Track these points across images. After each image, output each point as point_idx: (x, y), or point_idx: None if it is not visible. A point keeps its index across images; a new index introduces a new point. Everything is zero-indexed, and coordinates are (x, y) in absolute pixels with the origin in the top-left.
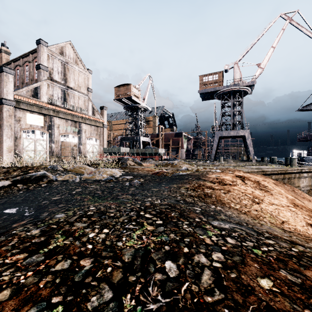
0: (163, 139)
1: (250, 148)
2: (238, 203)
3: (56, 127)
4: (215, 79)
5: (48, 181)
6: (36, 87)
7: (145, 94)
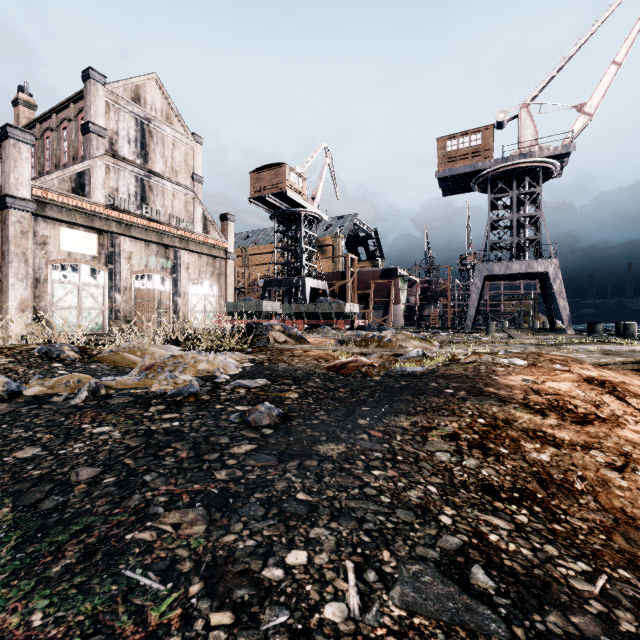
0: (354, 283)
1: (561, 301)
2: None
3: (124, 259)
4: (474, 144)
5: None
6: (81, 171)
7: (315, 188)
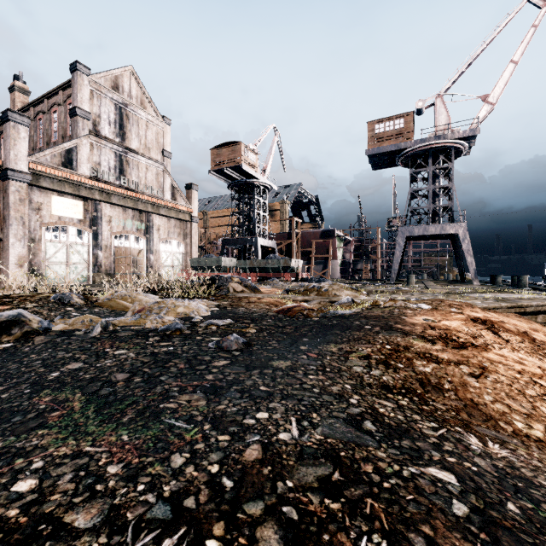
0: (299, 242)
1: (469, 258)
2: (531, 413)
3: (105, 222)
4: (398, 127)
5: (23, 333)
6: (69, 148)
7: (266, 162)
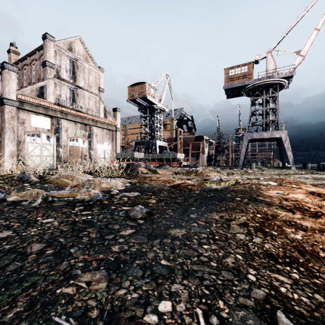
0: (181, 143)
1: (289, 152)
2: None
3: (64, 131)
4: (243, 71)
5: None
6: (42, 86)
7: (161, 95)
